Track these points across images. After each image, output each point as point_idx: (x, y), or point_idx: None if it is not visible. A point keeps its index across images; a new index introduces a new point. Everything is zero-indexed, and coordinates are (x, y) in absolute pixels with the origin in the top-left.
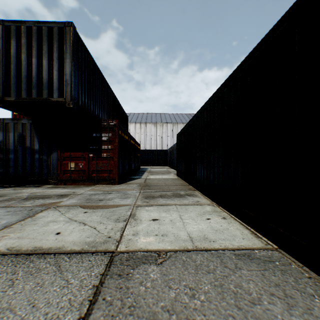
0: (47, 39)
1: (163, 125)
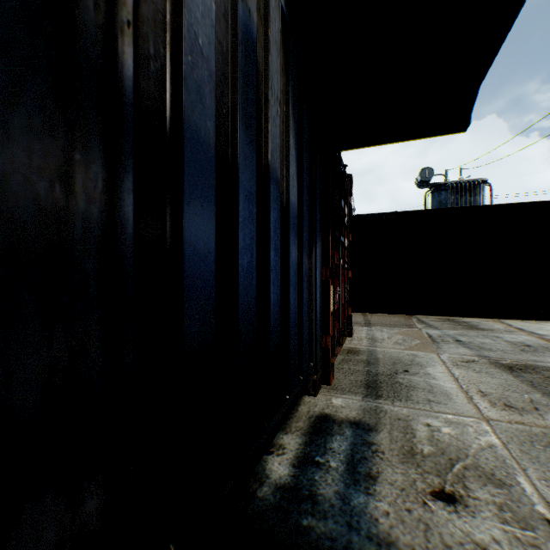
0: None
1: None
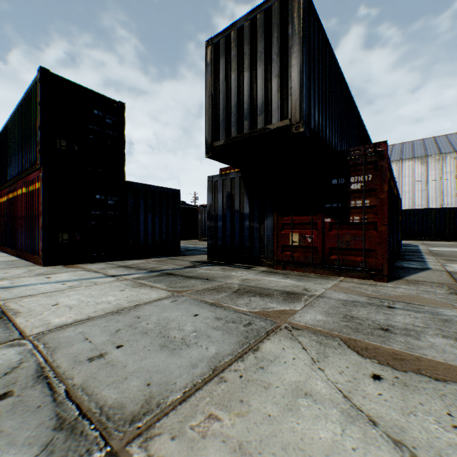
0: (262, 32)
1: (444, 157)
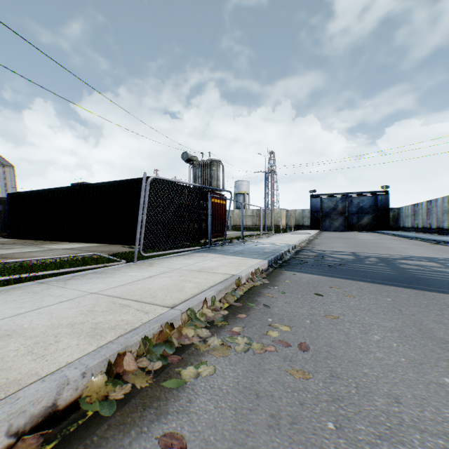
0: None
1: None
